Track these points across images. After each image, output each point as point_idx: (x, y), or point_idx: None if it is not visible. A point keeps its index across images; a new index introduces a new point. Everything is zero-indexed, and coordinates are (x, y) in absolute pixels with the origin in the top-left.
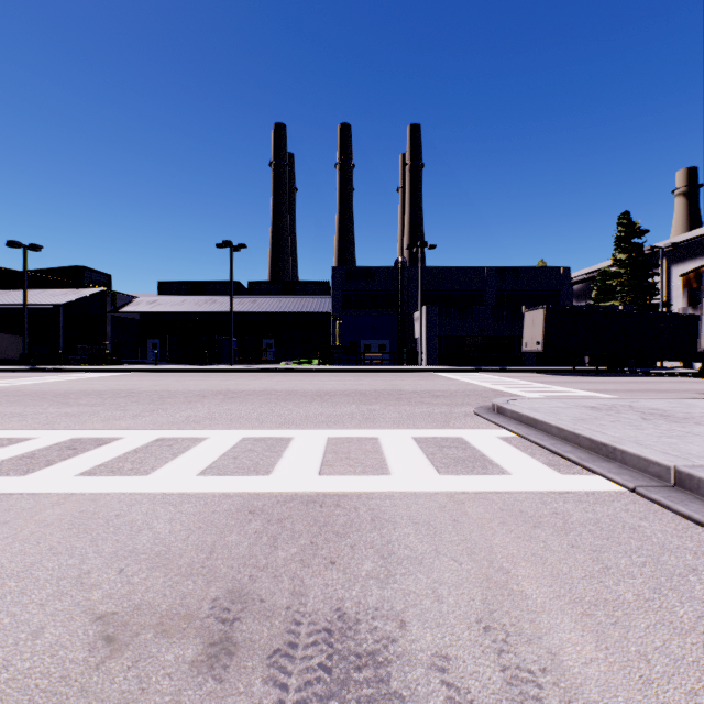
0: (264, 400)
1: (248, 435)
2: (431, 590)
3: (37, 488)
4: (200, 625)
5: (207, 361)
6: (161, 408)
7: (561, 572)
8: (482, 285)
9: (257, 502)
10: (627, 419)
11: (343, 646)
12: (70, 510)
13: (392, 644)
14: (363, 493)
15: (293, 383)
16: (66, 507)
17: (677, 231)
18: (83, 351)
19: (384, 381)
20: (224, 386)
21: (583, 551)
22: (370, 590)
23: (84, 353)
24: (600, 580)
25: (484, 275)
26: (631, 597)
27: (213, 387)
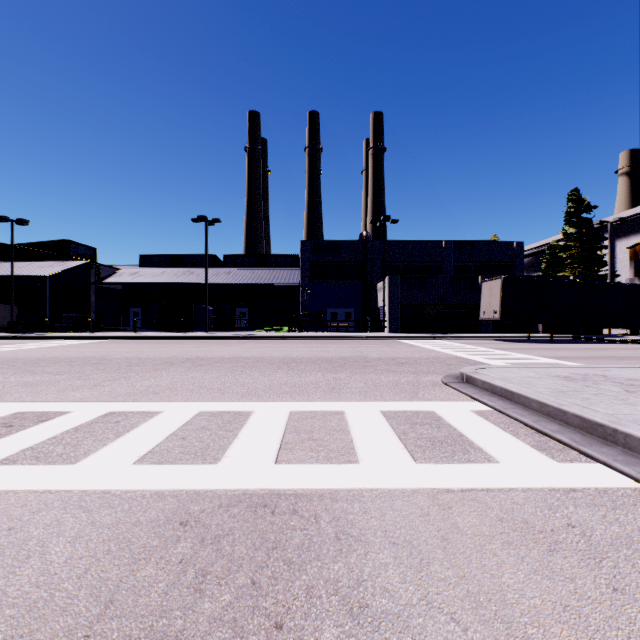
0: (230, 368)
1: (205, 408)
2: None
3: None
4: None
5: (183, 328)
6: (124, 377)
7: None
8: (440, 257)
9: (195, 505)
10: (610, 392)
11: None
12: None
13: None
14: (326, 491)
15: (262, 350)
16: None
17: (620, 208)
18: (68, 319)
19: (349, 347)
20: (195, 353)
21: (634, 601)
22: None
23: (69, 321)
24: None
25: (442, 248)
26: None
27: (184, 354)
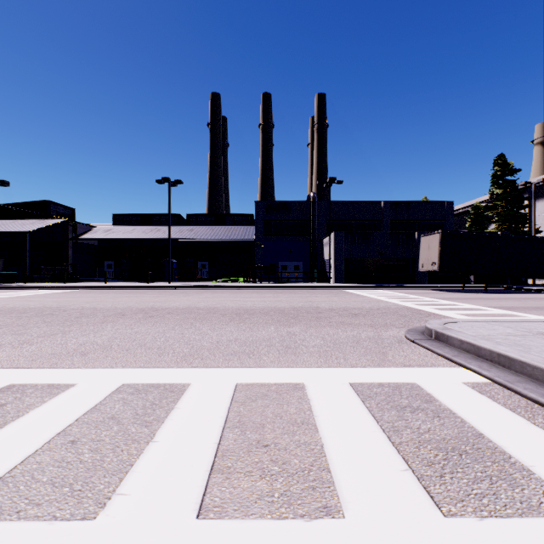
0: (180, 320)
1: (130, 379)
2: None
3: None
4: None
5: (149, 279)
6: (63, 331)
7: None
8: (379, 216)
9: None
10: None
11: None
12: None
13: None
14: None
15: (217, 299)
16: None
17: (535, 173)
18: (46, 271)
19: (300, 297)
20: (152, 303)
21: None
22: None
23: (47, 273)
24: None
25: (381, 208)
26: None
27: (140, 304)
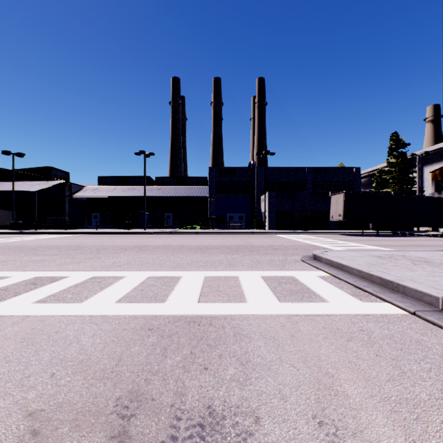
0: (164, 252)
1: (152, 274)
2: (278, 390)
3: (5, 312)
4: (105, 420)
5: (129, 227)
6: (96, 257)
7: (371, 376)
8: (304, 179)
9: (155, 322)
10: (403, 264)
11: (212, 439)
12: (24, 328)
13: (249, 437)
14: (228, 315)
15: (183, 240)
16: (22, 326)
17: (427, 145)
18: (50, 220)
19: (242, 239)
20: (139, 243)
21: (385, 359)
22: (232, 390)
23: (51, 222)
24: (400, 382)
25: (305, 172)
26: (425, 397)
27: (132, 243)
